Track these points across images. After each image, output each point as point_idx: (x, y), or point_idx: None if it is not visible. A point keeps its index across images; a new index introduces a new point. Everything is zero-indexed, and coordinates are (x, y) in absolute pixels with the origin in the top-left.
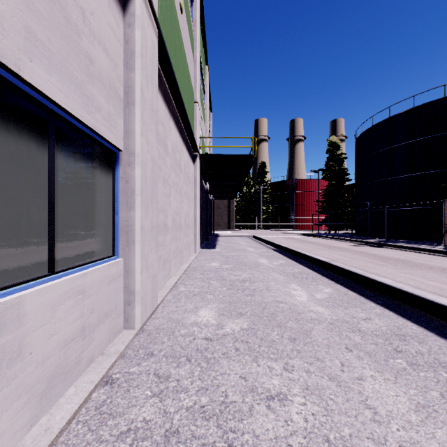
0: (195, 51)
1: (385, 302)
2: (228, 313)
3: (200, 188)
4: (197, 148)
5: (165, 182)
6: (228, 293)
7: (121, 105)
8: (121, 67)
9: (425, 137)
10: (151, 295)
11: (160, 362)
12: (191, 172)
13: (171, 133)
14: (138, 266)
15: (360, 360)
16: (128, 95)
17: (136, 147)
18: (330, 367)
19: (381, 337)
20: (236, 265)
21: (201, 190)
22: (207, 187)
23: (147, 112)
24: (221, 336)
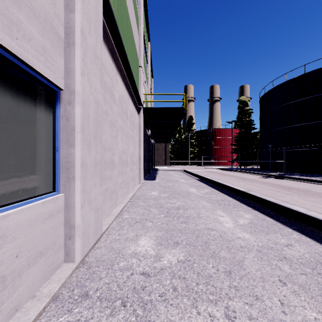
0: (139, 27)
1: (300, 227)
2: (165, 242)
3: (144, 133)
4: (141, 102)
5: (112, 126)
6: (165, 221)
7: (60, 44)
8: (61, 7)
9: (314, 96)
10: (94, 226)
11: (93, 308)
12: (136, 121)
13: (118, 85)
14: (79, 201)
15: (297, 297)
16: (69, 35)
17: (76, 86)
18: (271, 309)
19: (308, 266)
20: (171, 194)
21: (144, 135)
22: (149, 133)
23: (89, 55)
24: (158, 271)
